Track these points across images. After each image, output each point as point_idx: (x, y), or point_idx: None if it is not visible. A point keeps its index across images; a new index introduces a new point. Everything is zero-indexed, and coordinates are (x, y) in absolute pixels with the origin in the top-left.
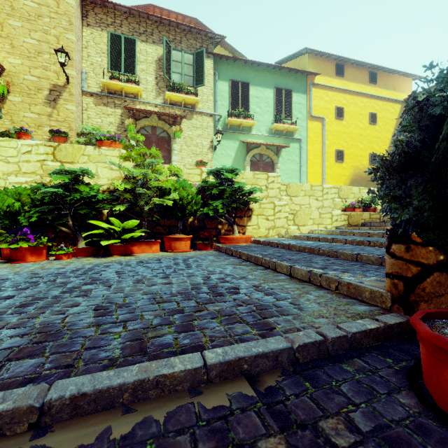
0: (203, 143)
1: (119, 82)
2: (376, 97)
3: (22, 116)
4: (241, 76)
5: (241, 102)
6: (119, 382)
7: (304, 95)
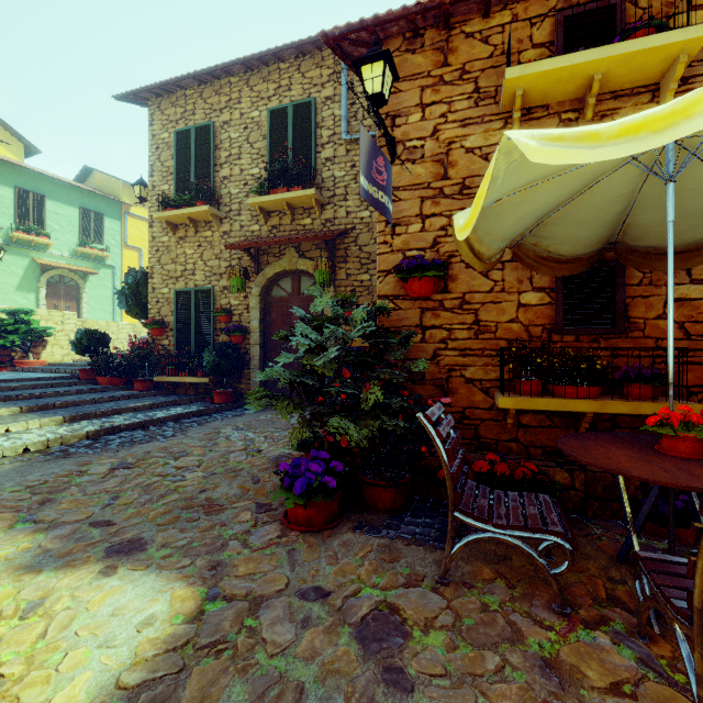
0: None
1: None
2: None
3: None
4: (34, 186)
5: (33, 215)
6: (14, 379)
7: (118, 222)
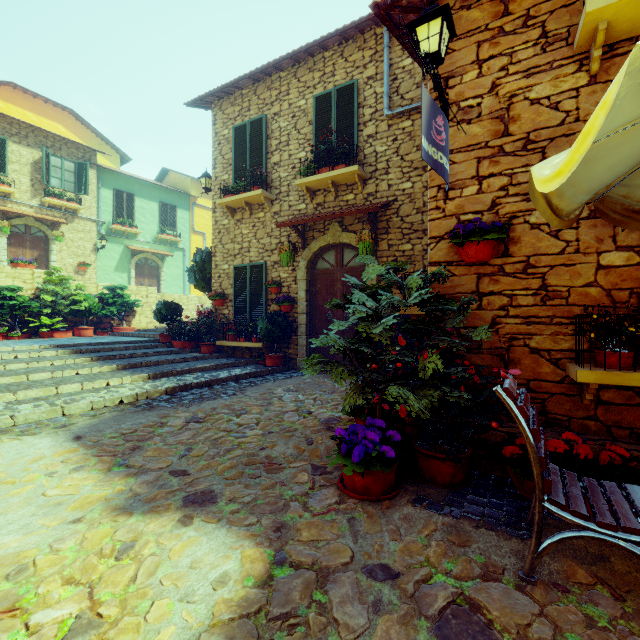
0: (86, 245)
1: None
2: None
3: None
4: (127, 187)
5: (126, 210)
6: (112, 342)
7: (187, 212)
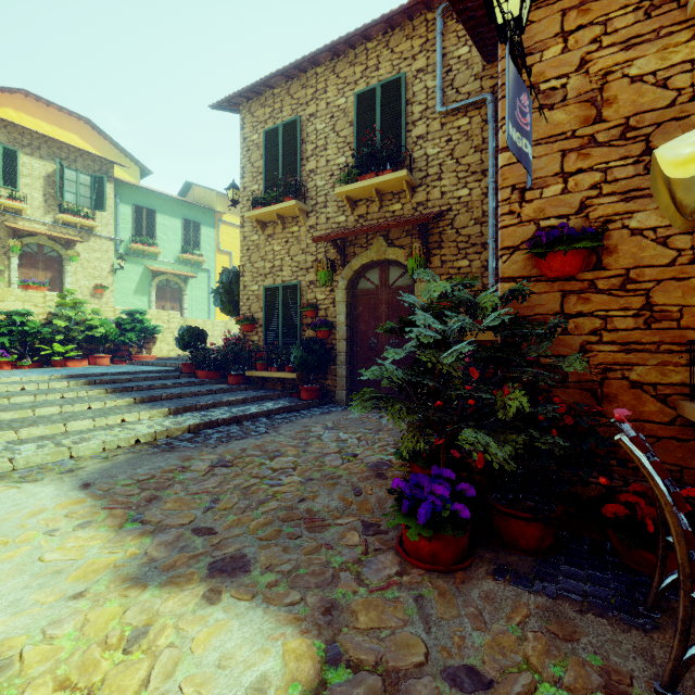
0: (103, 266)
1: None
2: None
3: None
4: (147, 203)
5: (146, 228)
6: (130, 371)
7: (213, 229)
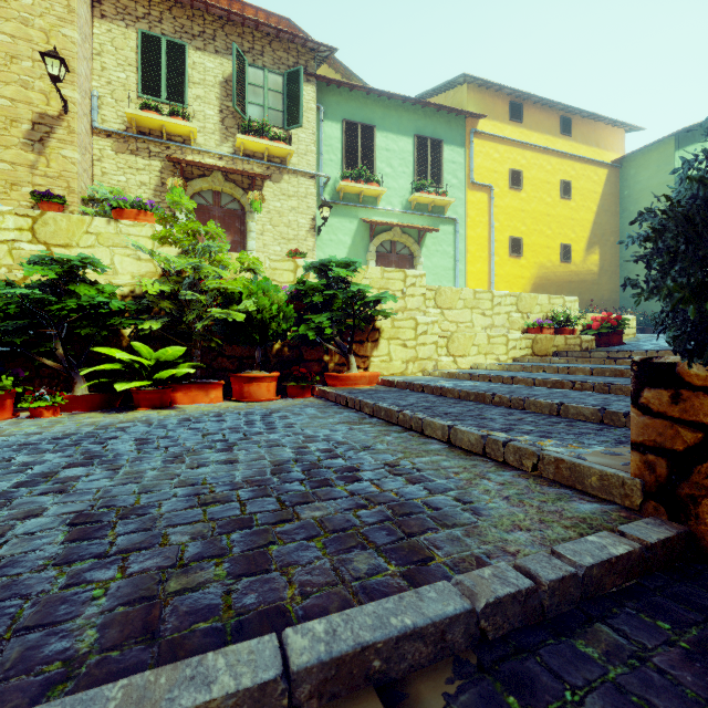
0: (299, 221)
1: (157, 115)
2: (572, 157)
3: None
4: (362, 115)
5: (361, 157)
6: None
7: (461, 149)
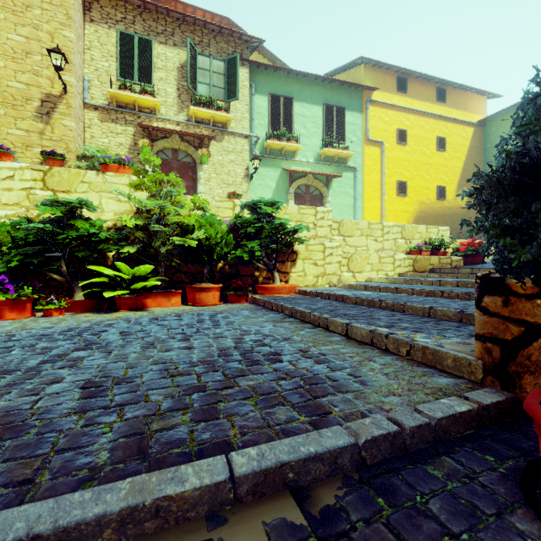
0: (236, 170)
1: (131, 93)
2: (445, 118)
3: (6, 133)
4: (284, 90)
5: (283, 121)
6: (96, 512)
7: (359, 114)
